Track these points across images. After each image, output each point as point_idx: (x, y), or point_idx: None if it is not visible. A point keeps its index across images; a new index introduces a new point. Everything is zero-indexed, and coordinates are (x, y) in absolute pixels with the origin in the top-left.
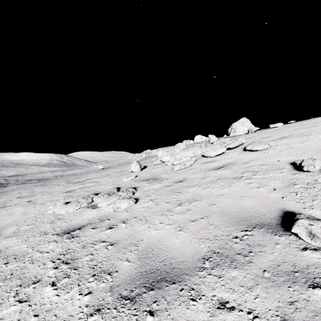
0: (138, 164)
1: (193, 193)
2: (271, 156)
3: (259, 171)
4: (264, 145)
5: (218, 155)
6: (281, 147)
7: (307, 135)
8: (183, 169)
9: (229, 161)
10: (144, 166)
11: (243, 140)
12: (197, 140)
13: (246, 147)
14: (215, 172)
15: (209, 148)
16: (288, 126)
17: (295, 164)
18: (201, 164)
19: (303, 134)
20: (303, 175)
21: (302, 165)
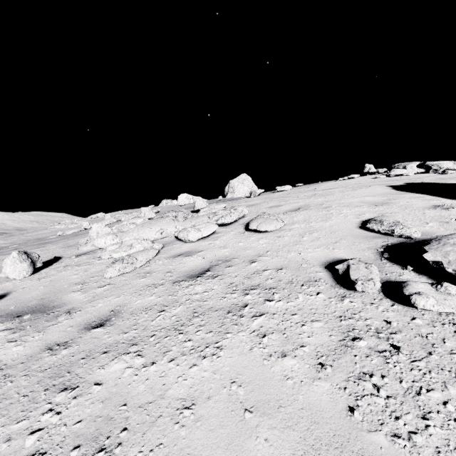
0: (26, 258)
1: (110, 390)
2: (289, 246)
3: (277, 287)
4: (277, 222)
5: (205, 238)
6: (300, 227)
7: (327, 207)
8: (128, 274)
9: (221, 253)
10: (55, 258)
11: (244, 210)
12: (183, 201)
13: (250, 224)
14: (191, 286)
15: (190, 223)
16: (298, 191)
17: (333, 269)
18: (169, 259)
19: (321, 205)
20: (356, 301)
21: (352, 279)
